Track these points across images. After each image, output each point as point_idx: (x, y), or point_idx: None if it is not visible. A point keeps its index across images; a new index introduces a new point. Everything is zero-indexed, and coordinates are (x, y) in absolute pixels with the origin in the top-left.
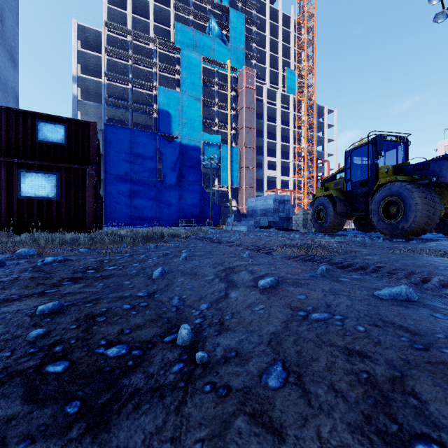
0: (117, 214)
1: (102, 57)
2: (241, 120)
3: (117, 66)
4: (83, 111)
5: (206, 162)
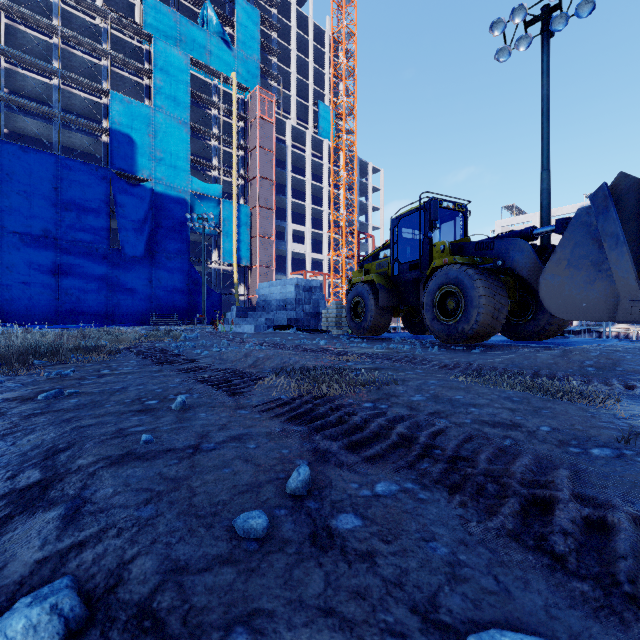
0: (28, 304)
1: None
2: (253, 166)
3: (28, 41)
4: None
5: (195, 224)
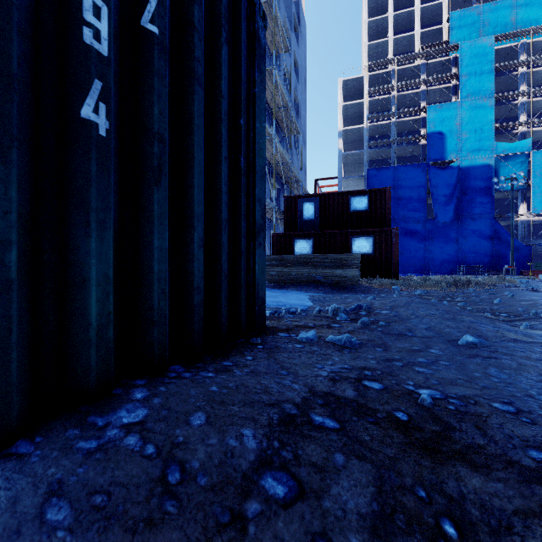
0: None
1: (364, 101)
2: None
3: (378, 103)
4: (346, 162)
5: (502, 186)
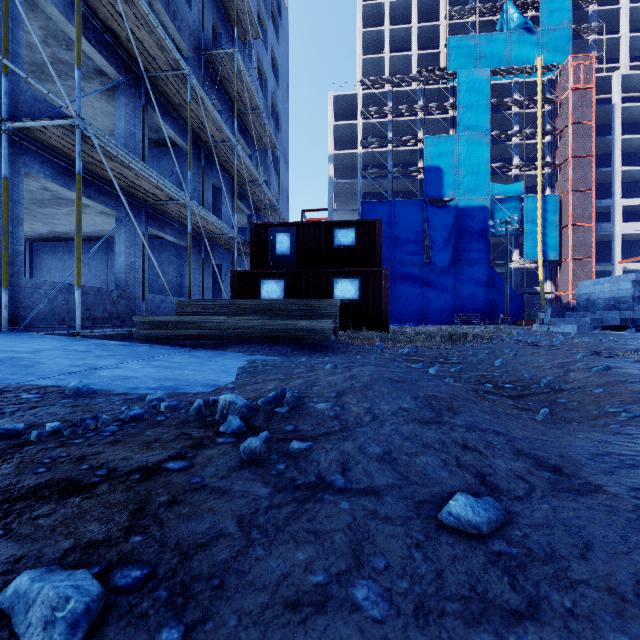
0: None
1: (358, 123)
2: (562, 148)
3: (373, 127)
4: (337, 192)
5: (498, 229)
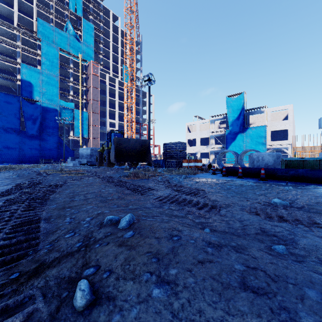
0: None
1: None
2: (89, 95)
3: None
4: None
5: (60, 121)
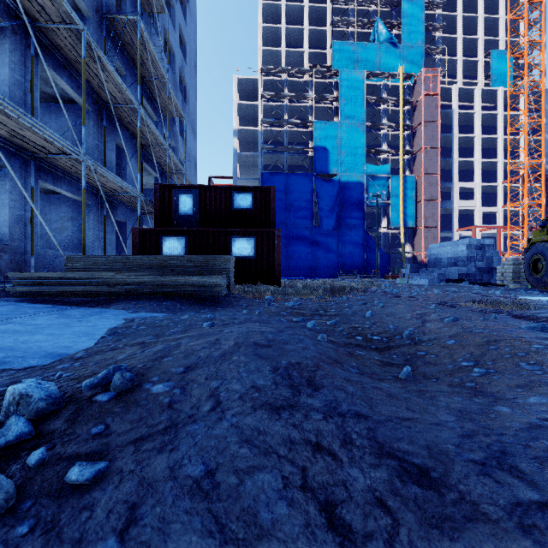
0: None
1: (258, 104)
2: (418, 140)
3: (272, 109)
4: (241, 162)
5: (371, 201)
